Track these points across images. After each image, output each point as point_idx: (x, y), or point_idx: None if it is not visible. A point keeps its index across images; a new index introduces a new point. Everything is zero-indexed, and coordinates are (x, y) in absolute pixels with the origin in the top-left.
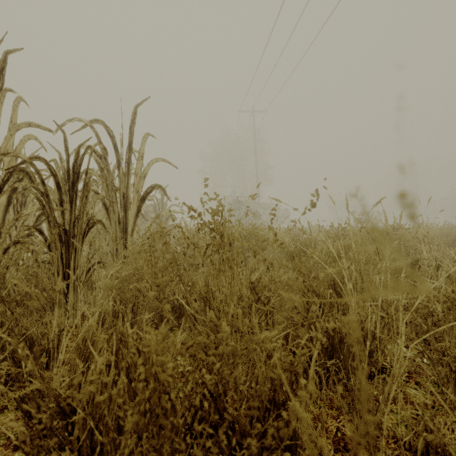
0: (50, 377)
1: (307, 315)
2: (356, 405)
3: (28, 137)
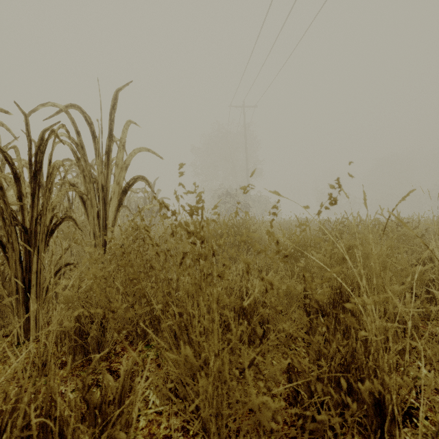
0: None
1: (309, 330)
2: None
3: None
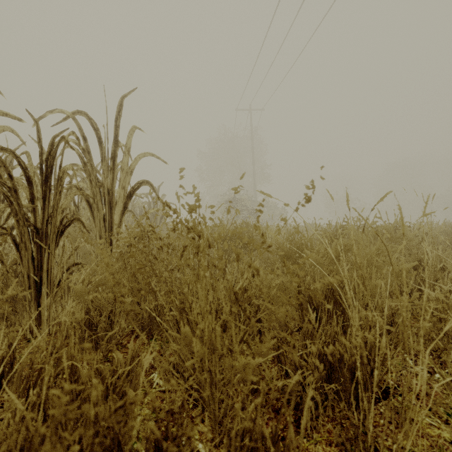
0: (3, 400)
1: (302, 323)
2: (361, 446)
3: (3, 129)
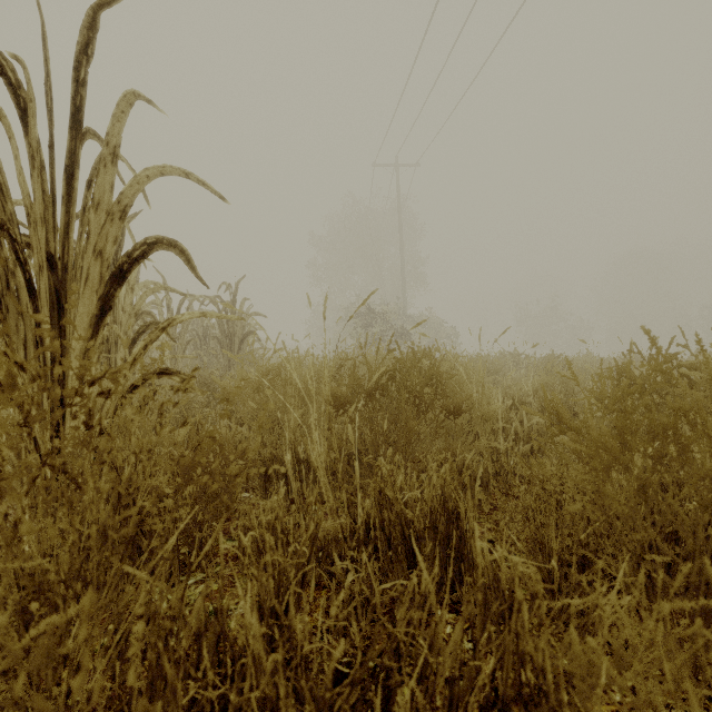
0: None
1: None
2: None
3: None
